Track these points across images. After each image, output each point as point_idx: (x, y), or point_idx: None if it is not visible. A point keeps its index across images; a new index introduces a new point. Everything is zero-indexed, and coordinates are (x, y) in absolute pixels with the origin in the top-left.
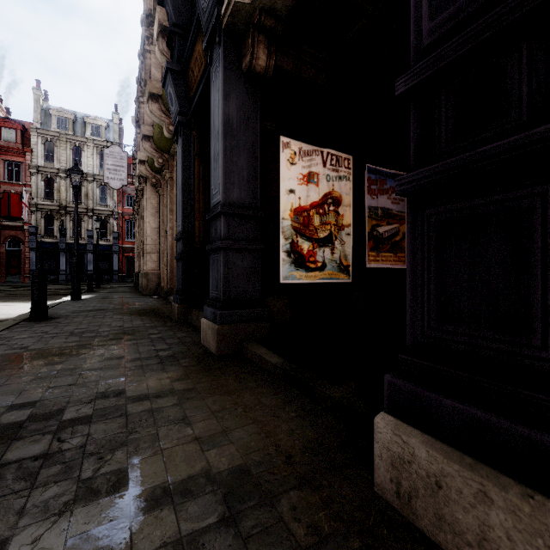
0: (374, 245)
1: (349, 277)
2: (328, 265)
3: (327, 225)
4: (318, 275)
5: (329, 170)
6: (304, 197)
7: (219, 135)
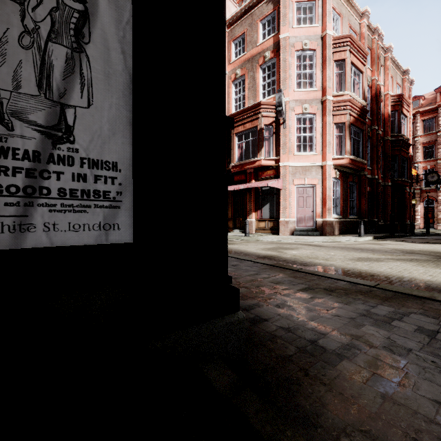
0: None
1: None
2: None
3: None
4: None
5: None
6: None
7: None
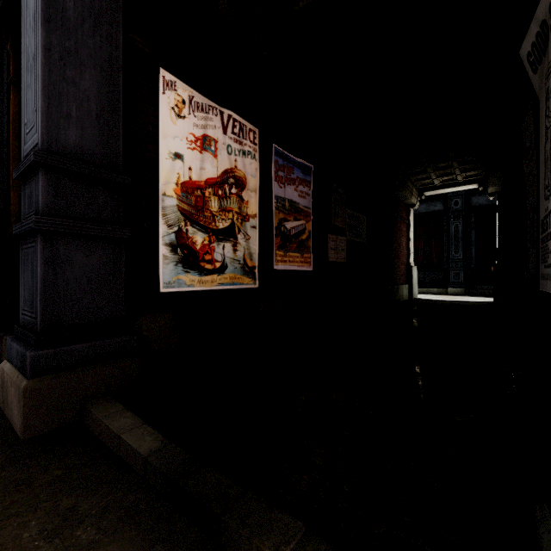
0: (281, 242)
1: (255, 281)
2: (230, 265)
3: (229, 212)
4: (216, 279)
5: (231, 139)
6: (197, 168)
7: (35, 20)
